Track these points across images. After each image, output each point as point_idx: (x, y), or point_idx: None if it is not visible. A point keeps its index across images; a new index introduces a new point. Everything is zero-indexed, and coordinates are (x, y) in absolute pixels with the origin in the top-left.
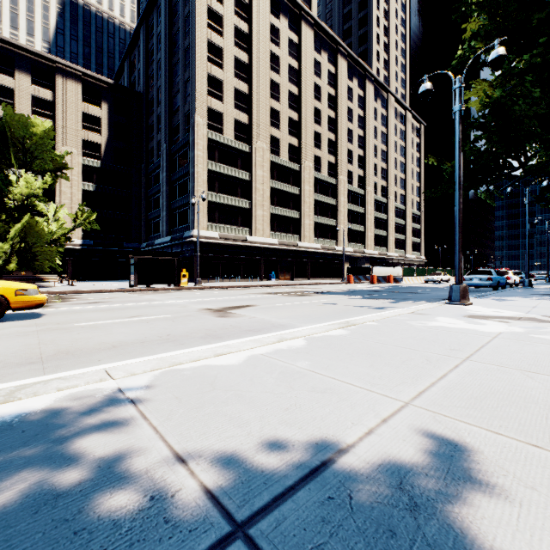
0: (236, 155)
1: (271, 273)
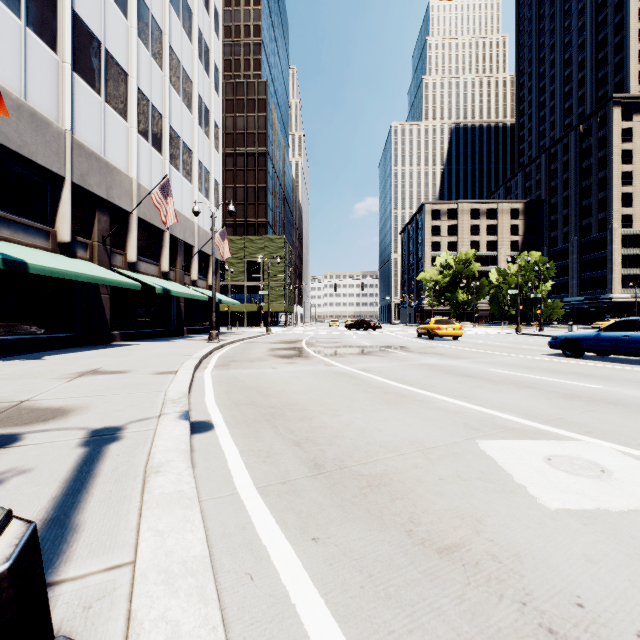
0: None
1: None
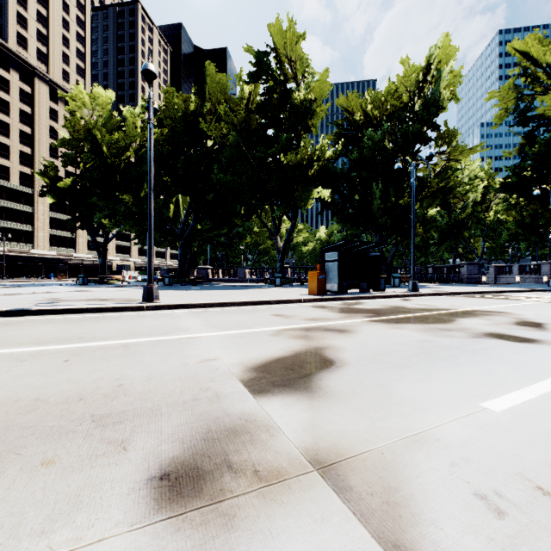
0: (21, 195)
1: (51, 274)
